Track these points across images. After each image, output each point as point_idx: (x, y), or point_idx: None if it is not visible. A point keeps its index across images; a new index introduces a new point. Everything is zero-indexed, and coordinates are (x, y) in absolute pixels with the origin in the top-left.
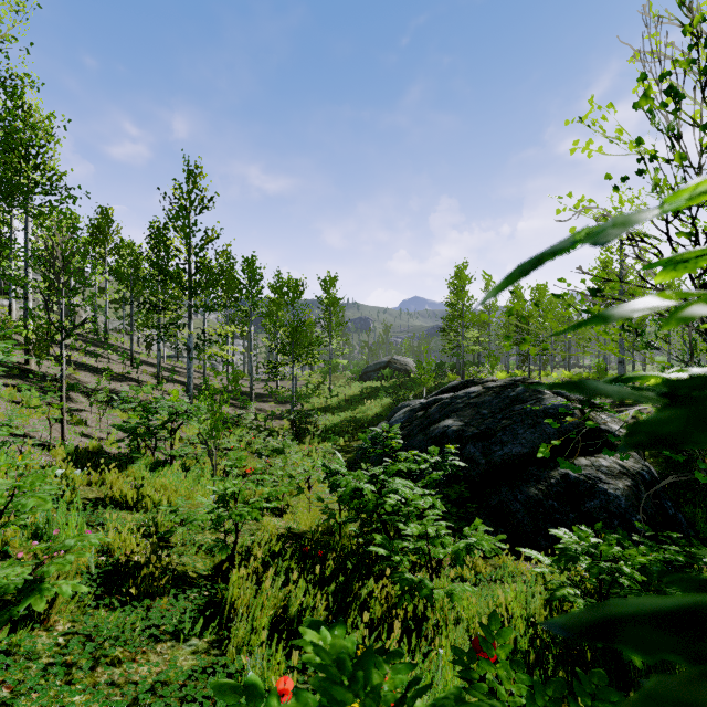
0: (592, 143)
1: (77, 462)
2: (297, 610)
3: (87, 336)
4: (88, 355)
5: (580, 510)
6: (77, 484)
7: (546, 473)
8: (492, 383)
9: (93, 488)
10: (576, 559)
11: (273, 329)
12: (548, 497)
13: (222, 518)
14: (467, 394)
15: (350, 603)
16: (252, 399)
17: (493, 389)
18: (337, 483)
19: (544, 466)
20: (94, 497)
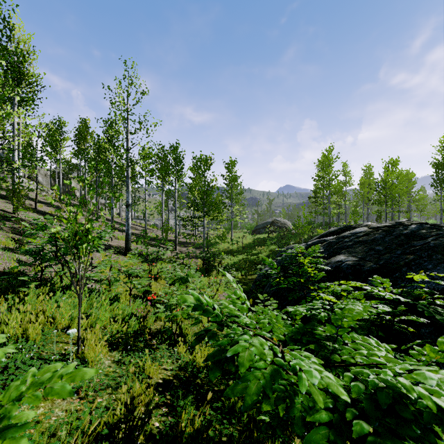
0: None
1: None
2: None
3: (73, 203)
4: None
5: None
6: None
7: None
8: (377, 225)
9: None
10: None
11: None
12: None
13: None
14: (354, 234)
15: None
16: (176, 244)
17: (381, 228)
18: (228, 355)
19: None
20: None
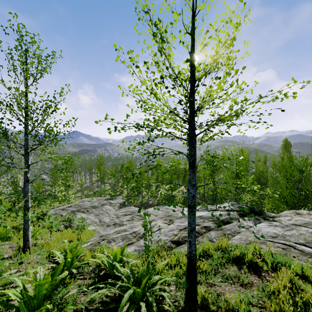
0: None
1: None
2: None
3: None
4: None
5: None
6: None
7: None
8: None
9: None
10: None
11: None
12: None
13: None
14: None
15: None
16: None
17: None
18: None
19: None
20: None
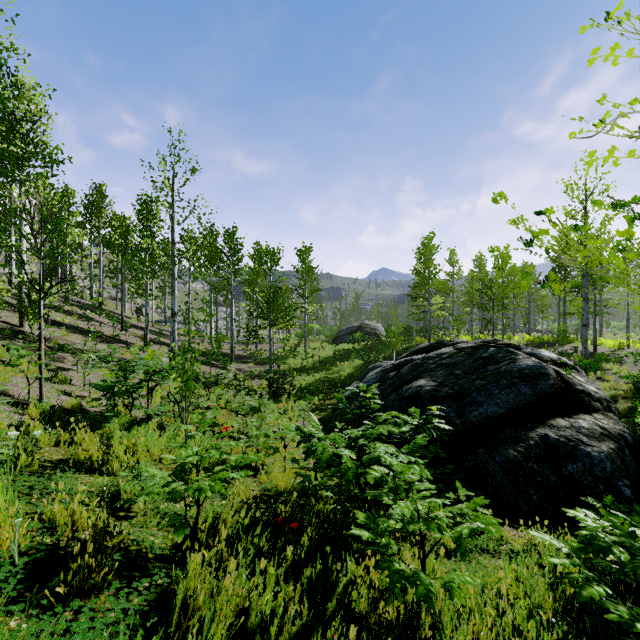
0: (619, 46)
1: (49, 421)
2: (263, 615)
3: (83, 302)
4: (82, 319)
5: (561, 473)
6: (43, 445)
7: (524, 434)
8: (463, 345)
9: (60, 449)
10: (608, 551)
11: (253, 296)
12: (528, 459)
13: (178, 493)
14: (439, 355)
15: (329, 599)
16: (233, 360)
17: (464, 350)
18: (313, 449)
19: (521, 427)
20: (58, 459)
